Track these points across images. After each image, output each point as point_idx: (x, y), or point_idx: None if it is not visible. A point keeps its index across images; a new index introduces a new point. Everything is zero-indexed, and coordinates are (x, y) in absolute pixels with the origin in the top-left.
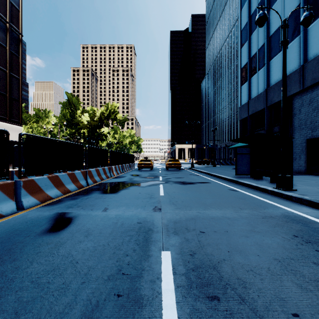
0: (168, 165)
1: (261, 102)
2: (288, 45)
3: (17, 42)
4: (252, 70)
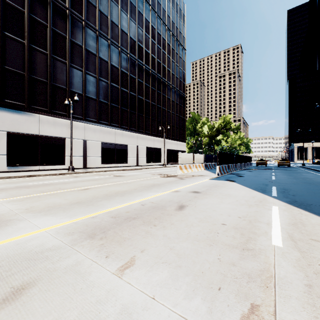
0: (279, 163)
1: None
2: None
3: (184, 100)
4: None
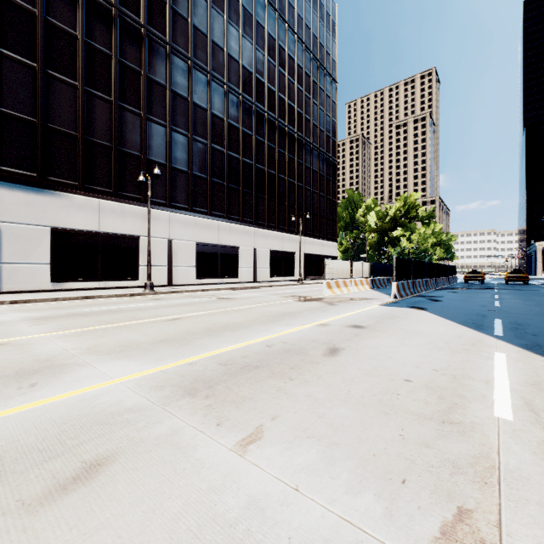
0: (508, 279)
1: None
2: None
3: (334, 170)
4: None
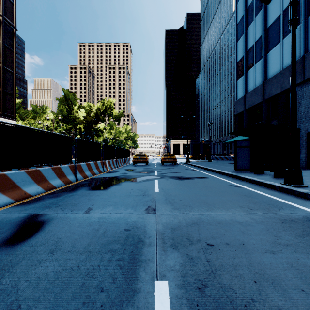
0: (164, 160)
1: (258, 95)
2: (287, 36)
3: (11, 35)
4: (248, 63)
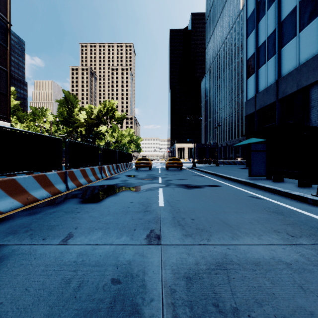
0: (168, 165)
1: (271, 95)
2: (304, 29)
3: (4, 31)
4: (260, 61)
